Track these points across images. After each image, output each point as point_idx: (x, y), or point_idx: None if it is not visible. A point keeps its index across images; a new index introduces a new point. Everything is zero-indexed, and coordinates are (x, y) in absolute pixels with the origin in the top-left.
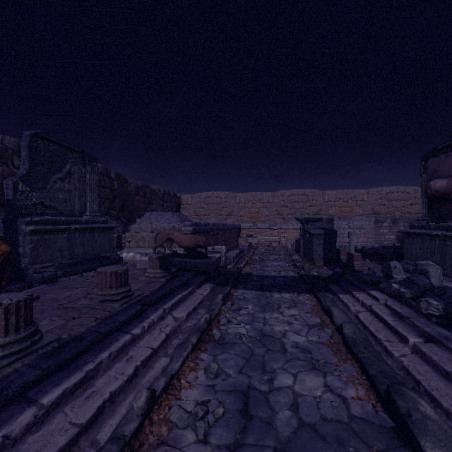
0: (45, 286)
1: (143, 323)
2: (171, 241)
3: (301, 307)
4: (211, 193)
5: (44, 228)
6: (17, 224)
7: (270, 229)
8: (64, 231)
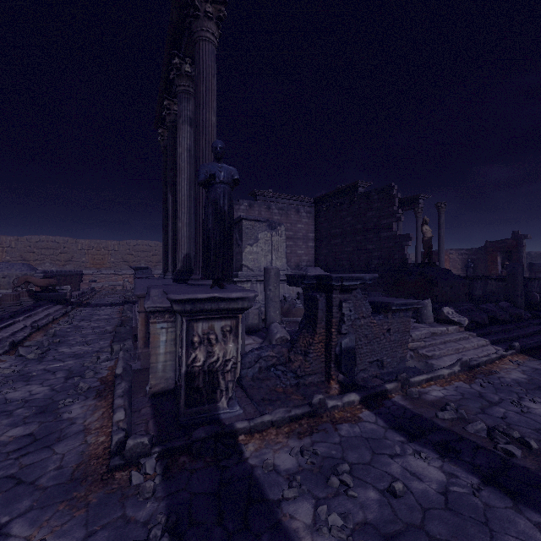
0: None
1: (37, 310)
2: (28, 283)
3: (114, 309)
4: (45, 238)
5: None
6: None
7: (116, 275)
8: None
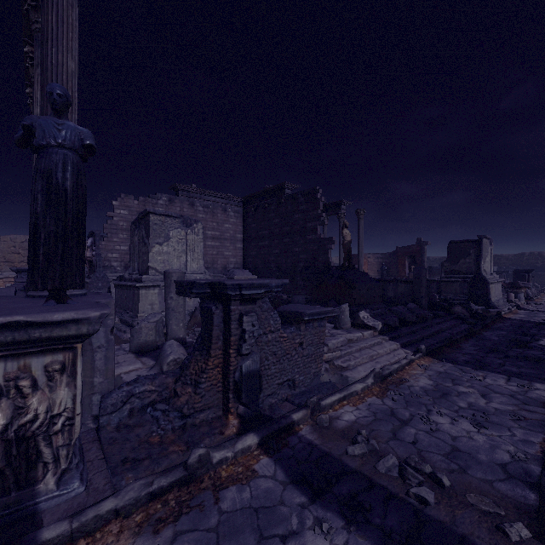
0: None
1: None
2: None
3: None
4: None
5: None
6: None
7: None
8: None
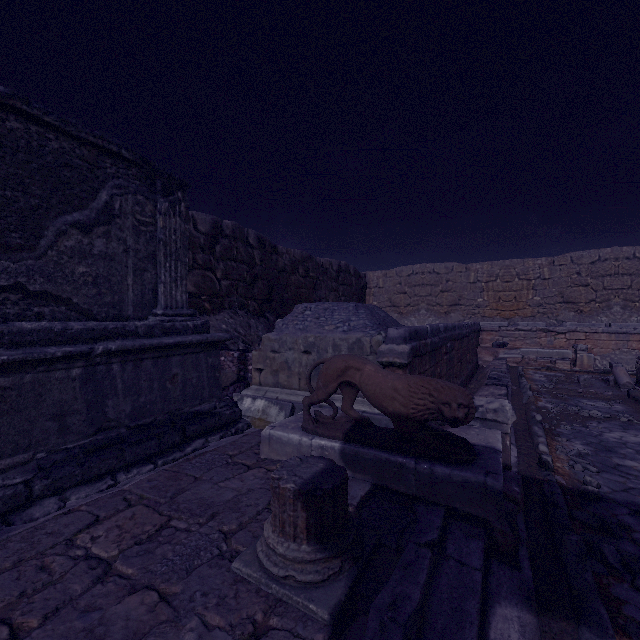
0: None
1: None
2: (353, 390)
3: None
4: (420, 267)
5: None
6: None
7: (548, 333)
8: (71, 360)
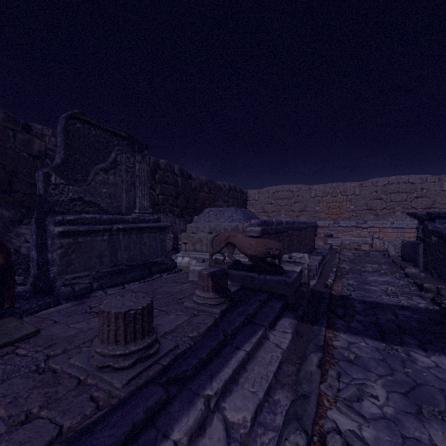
0: (70, 305)
1: None
2: (233, 247)
3: None
4: (281, 187)
5: (77, 229)
6: (46, 225)
7: (358, 228)
8: (104, 232)
